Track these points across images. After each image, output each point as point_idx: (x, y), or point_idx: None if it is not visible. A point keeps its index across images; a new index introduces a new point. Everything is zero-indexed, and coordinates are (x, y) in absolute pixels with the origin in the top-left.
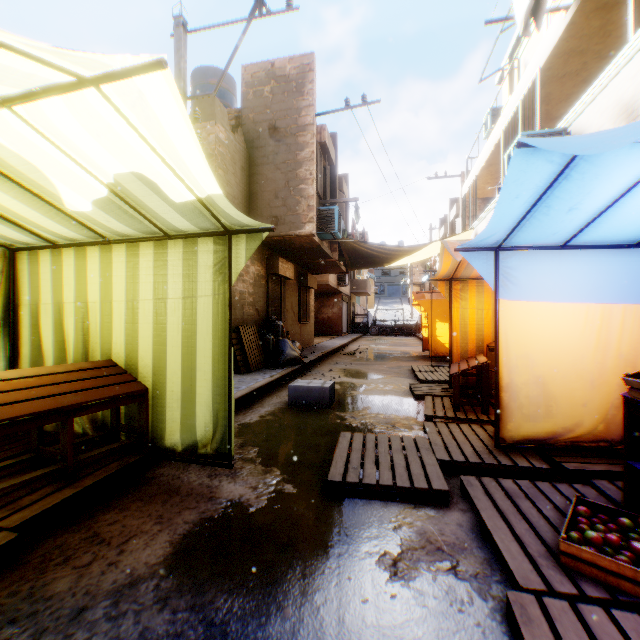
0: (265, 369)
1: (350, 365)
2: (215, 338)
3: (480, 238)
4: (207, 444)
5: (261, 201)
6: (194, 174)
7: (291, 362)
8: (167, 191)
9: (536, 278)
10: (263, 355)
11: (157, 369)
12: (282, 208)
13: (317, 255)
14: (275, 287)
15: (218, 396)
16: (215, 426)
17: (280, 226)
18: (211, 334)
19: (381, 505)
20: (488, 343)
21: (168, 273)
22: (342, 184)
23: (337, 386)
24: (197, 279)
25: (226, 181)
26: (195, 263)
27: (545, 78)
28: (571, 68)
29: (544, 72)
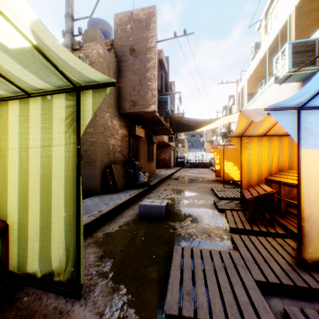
0: (127, 189)
1: (176, 186)
2: (67, 182)
3: (294, 96)
4: (61, 273)
5: (125, 92)
6: None
7: (142, 185)
8: None
9: None
10: (126, 181)
11: (22, 207)
12: (137, 96)
13: (158, 124)
14: (134, 142)
15: (69, 232)
16: (67, 258)
17: (136, 106)
18: (63, 178)
19: None
20: (266, 176)
21: (30, 126)
22: (171, 86)
23: (169, 201)
24: (52, 131)
25: None
26: (51, 117)
27: (297, 13)
28: (314, 6)
29: (297, 9)
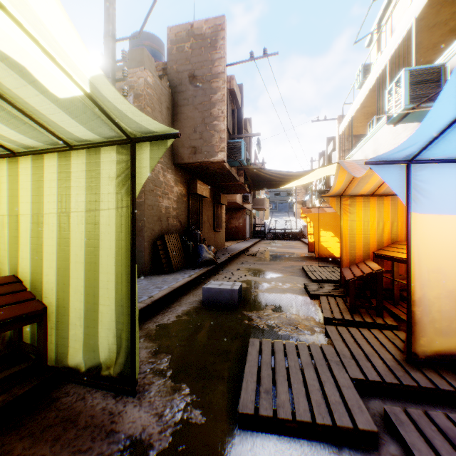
0: (185, 269)
1: (253, 265)
2: (118, 254)
3: (399, 148)
4: (110, 366)
5: (183, 135)
6: (61, 43)
7: (206, 263)
8: (43, 80)
9: (448, 191)
10: (184, 257)
11: (61, 285)
12: (199, 140)
13: (227, 179)
14: (194, 203)
15: (121, 316)
16: (118, 347)
17: (198, 154)
18: (114, 250)
19: (299, 446)
20: (374, 250)
21: (72, 185)
22: (246, 124)
23: (244, 284)
24: (100, 191)
25: (153, 117)
26: (98, 174)
27: (418, 28)
28: (441, 18)
29: (418, 22)
